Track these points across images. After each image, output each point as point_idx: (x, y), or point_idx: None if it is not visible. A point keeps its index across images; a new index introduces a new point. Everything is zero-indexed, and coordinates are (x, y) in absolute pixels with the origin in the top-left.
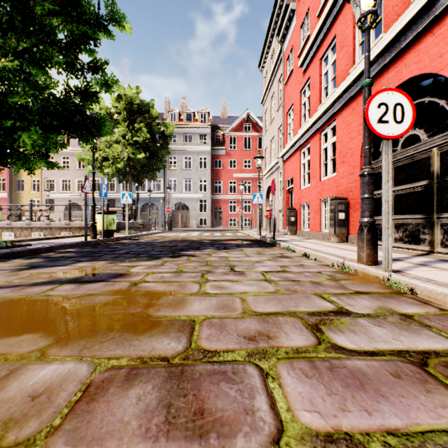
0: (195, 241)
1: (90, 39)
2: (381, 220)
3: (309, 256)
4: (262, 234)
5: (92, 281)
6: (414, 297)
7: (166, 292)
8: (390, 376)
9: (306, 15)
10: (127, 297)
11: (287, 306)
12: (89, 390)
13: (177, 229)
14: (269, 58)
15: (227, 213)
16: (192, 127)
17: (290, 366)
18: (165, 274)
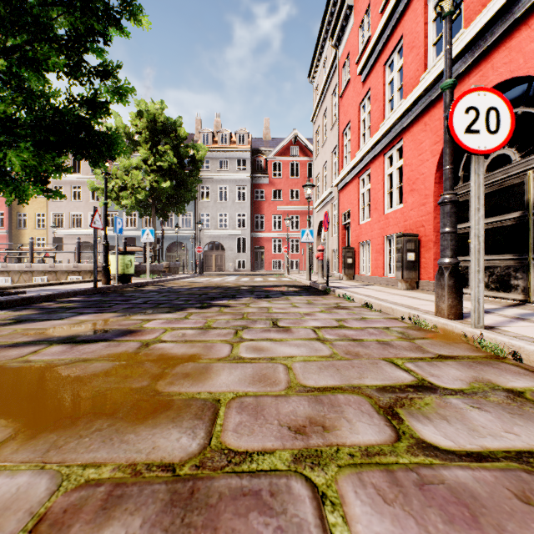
0: (231, 288)
1: (99, 36)
2: (461, 261)
3: (372, 307)
4: (313, 279)
5: (90, 341)
6: (517, 364)
7: (186, 357)
8: (516, 501)
9: (366, 11)
10: (132, 363)
11: (348, 378)
12: (40, 529)
13: (210, 273)
14: (321, 66)
15: (271, 254)
16: (228, 151)
17: (359, 480)
18: (188, 330)
